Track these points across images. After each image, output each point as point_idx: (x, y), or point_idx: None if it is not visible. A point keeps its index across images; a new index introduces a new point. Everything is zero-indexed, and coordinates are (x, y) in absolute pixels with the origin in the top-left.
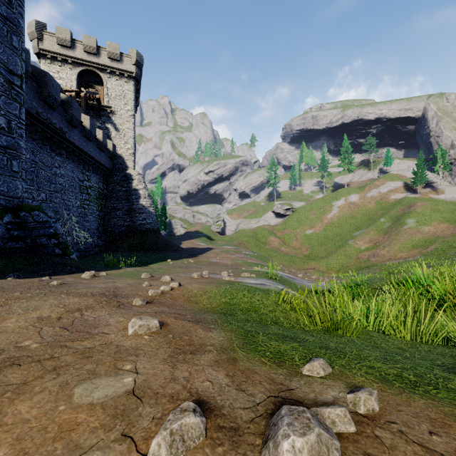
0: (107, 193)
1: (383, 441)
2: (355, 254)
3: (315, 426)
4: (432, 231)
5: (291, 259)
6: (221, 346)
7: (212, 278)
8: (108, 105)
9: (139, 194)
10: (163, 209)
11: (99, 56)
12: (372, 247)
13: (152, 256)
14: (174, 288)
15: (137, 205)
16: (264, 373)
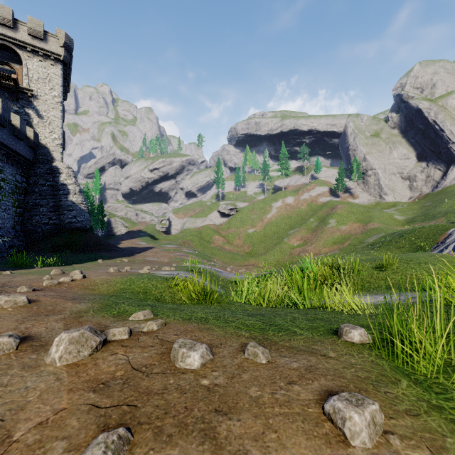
0: (28, 187)
1: (140, 340)
2: (289, 250)
3: (84, 329)
4: (348, 230)
5: (233, 257)
6: (79, 311)
7: (128, 272)
8: (29, 88)
9: (68, 189)
10: (100, 207)
11: (16, 31)
12: (303, 244)
13: (82, 256)
14: (76, 280)
15: (66, 201)
16: (97, 321)
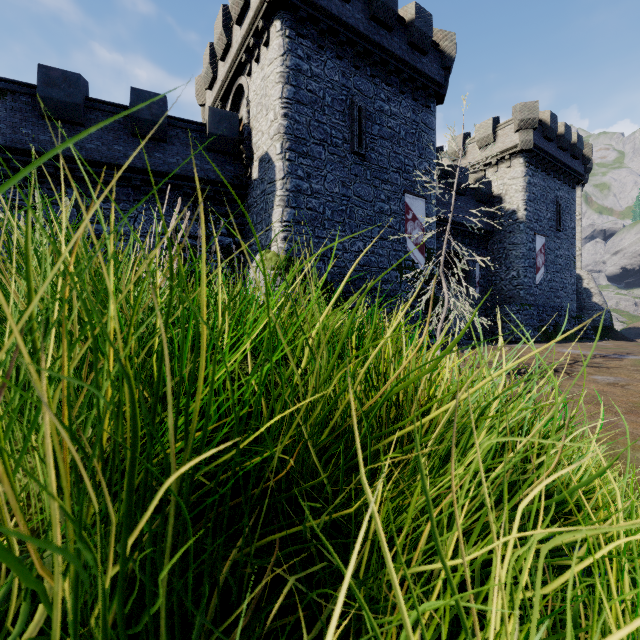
0: None
1: None
2: None
3: None
4: None
5: None
6: None
7: None
8: None
9: (590, 292)
10: None
11: None
12: None
13: None
14: None
15: (589, 303)
16: None
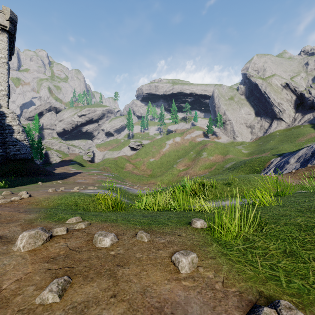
0: None
1: (74, 234)
2: (177, 173)
3: (38, 229)
4: (214, 159)
5: (139, 178)
6: (30, 219)
7: (63, 191)
8: None
9: (13, 129)
10: (39, 142)
11: None
12: (186, 169)
13: (25, 180)
14: (24, 198)
15: (11, 138)
16: (44, 225)
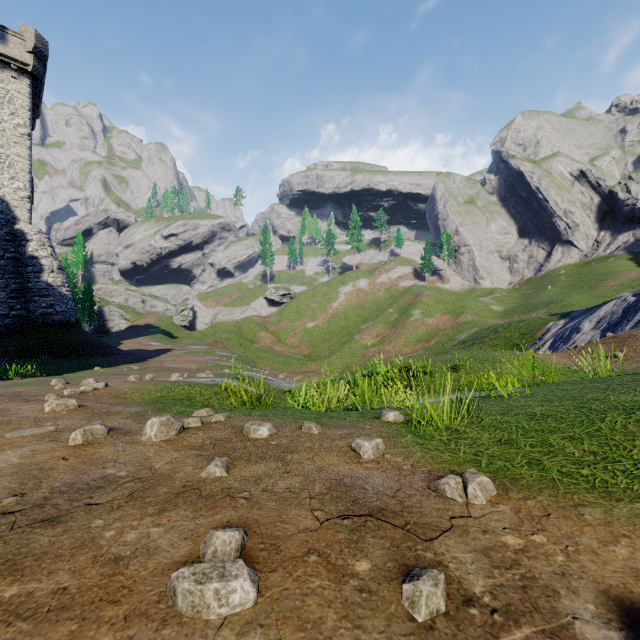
0: None
1: (212, 426)
2: (361, 351)
3: (169, 416)
4: (436, 324)
5: (286, 361)
6: (136, 412)
7: (155, 380)
8: None
9: (40, 264)
10: (87, 290)
11: None
12: (379, 342)
13: (67, 363)
14: (99, 389)
15: (37, 283)
16: None
